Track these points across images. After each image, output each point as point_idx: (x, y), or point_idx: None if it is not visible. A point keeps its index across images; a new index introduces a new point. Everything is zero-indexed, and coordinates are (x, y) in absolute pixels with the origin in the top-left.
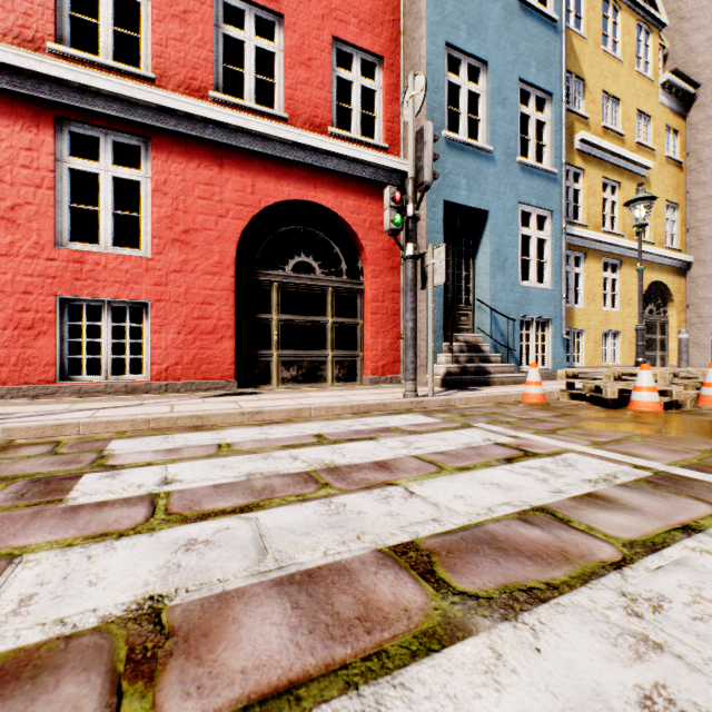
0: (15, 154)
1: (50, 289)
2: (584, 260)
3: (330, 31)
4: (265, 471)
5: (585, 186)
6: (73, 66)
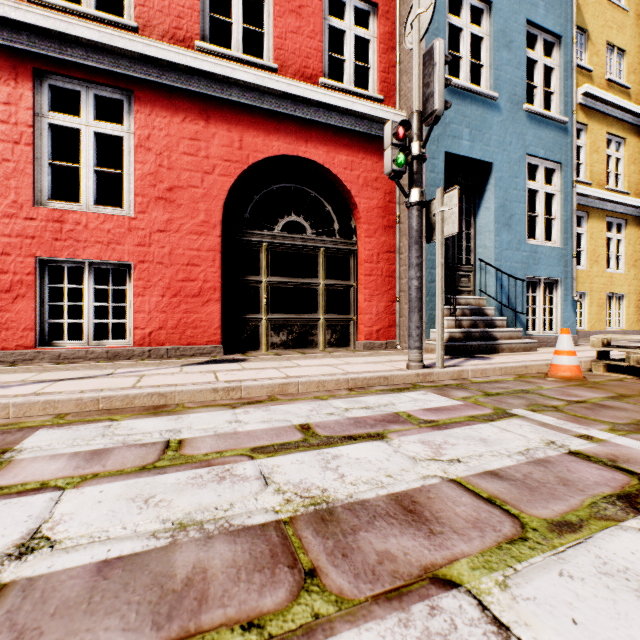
0: None
1: (29, 250)
2: (587, 220)
3: None
4: (208, 516)
5: (588, 142)
6: (50, 12)
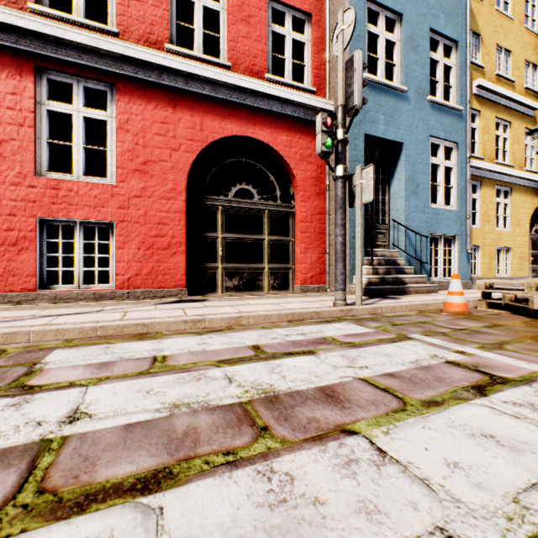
0: (1, 97)
1: (31, 212)
2: (480, 188)
3: None
4: (193, 400)
5: (481, 125)
6: (49, 21)
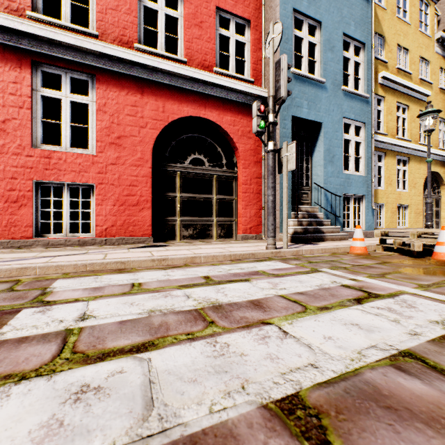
0: (5, 85)
1: (29, 176)
2: (384, 158)
3: (215, 3)
4: (163, 308)
5: (385, 108)
6: (43, 26)
